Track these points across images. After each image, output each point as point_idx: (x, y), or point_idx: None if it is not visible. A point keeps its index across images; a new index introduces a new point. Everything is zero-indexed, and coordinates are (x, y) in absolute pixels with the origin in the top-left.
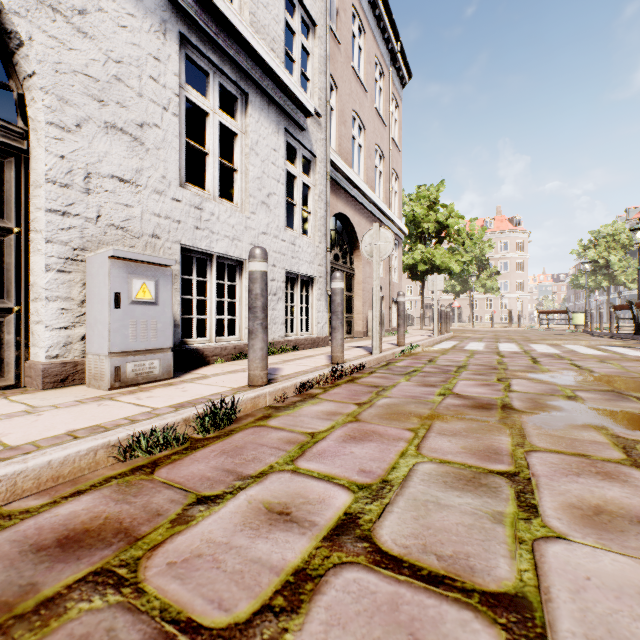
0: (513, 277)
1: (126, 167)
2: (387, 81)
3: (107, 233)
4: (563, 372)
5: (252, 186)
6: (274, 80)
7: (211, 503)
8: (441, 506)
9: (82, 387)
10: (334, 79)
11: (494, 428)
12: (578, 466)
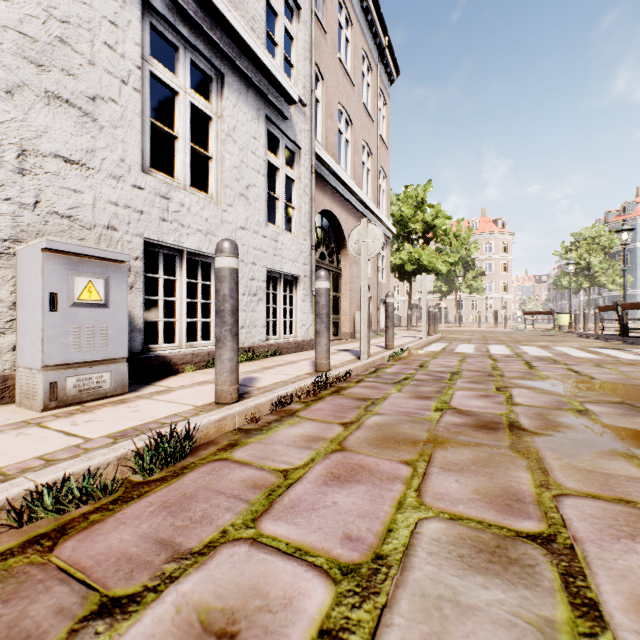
0: (498, 278)
1: (74, 146)
2: (375, 76)
3: (48, 222)
4: (563, 379)
5: (229, 176)
6: (254, 61)
7: (118, 614)
8: (462, 609)
9: (12, 407)
10: (320, 69)
11: (507, 458)
12: (627, 521)
